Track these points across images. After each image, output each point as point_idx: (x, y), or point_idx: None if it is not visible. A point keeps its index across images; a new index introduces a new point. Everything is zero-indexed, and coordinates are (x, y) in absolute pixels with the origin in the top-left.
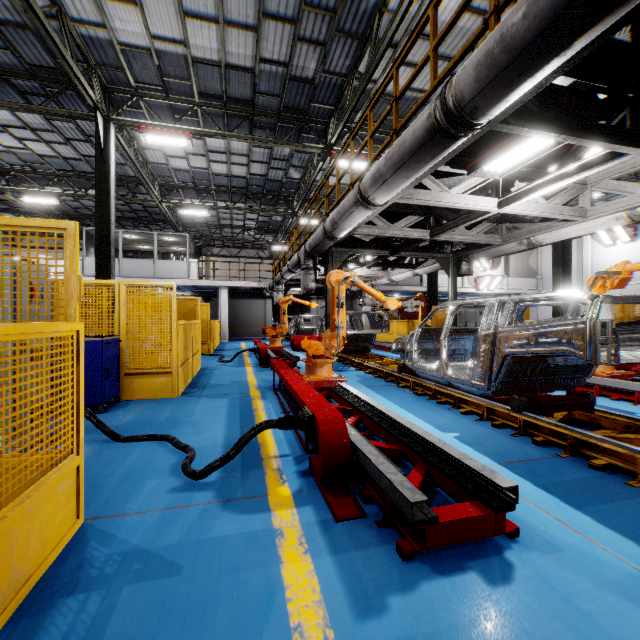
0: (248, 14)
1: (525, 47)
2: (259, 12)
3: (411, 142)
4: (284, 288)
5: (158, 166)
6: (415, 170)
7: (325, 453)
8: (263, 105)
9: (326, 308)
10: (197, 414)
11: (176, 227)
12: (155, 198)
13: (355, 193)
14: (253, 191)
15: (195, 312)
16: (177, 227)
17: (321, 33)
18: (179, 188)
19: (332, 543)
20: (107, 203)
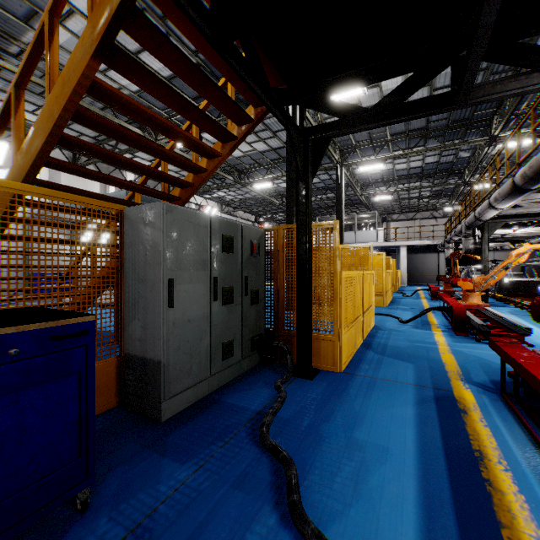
0: (423, 93)
1: (530, 177)
2: (430, 90)
3: (505, 191)
4: (455, 244)
5: (360, 175)
6: (512, 199)
7: (455, 317)
8: (434, 126)
9: (482, 262)
10: (398, 312)
11: (368, 207)
12: (358, 194)
13: (487, 203)
14: (427, 173)
15: (388, 265)
16: (368, 207)
17: (477, 80)
18: (372, 184)
19: (452, 337)
20: (341, 209)
